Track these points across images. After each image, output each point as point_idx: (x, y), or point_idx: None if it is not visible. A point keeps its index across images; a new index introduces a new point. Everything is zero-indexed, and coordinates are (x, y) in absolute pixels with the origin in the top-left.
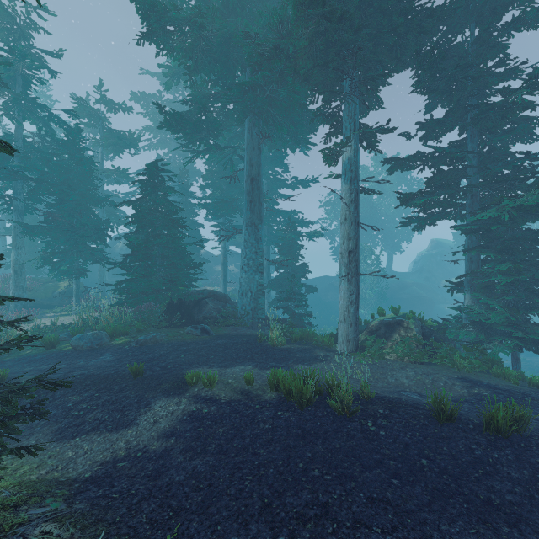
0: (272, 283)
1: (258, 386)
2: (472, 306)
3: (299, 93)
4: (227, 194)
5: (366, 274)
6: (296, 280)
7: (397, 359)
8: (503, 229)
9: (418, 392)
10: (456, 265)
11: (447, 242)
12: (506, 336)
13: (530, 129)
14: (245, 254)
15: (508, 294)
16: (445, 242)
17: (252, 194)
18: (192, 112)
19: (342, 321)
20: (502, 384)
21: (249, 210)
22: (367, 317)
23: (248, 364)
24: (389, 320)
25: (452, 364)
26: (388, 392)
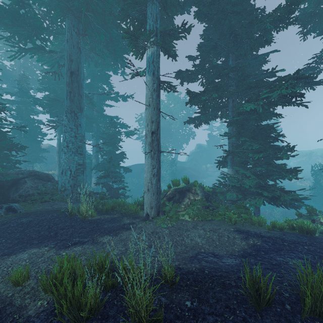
0: (97, 166)
1: (31, 287)
2: (233, 175)
3: (112, 3)
4: (61, 97)
5: (166, 152)
6: (117, 163)
7: (188, 219)
8: (251, 123)
9: (211, 252)
10: (208, 157)
11: (204, 145)
12: (255, 195)
13: (261, 65)
14: (64, 138)
15: (257, 166)
16: (203, 145)
17: (71, 85)
18: (11, 4)
19: (146, 191)
20: (262, 231)
21: (69, 99)
22: (164, 188)
23: (46, 244)
24: (182, 188)
25: (229, 219)
26: (188, 259)
